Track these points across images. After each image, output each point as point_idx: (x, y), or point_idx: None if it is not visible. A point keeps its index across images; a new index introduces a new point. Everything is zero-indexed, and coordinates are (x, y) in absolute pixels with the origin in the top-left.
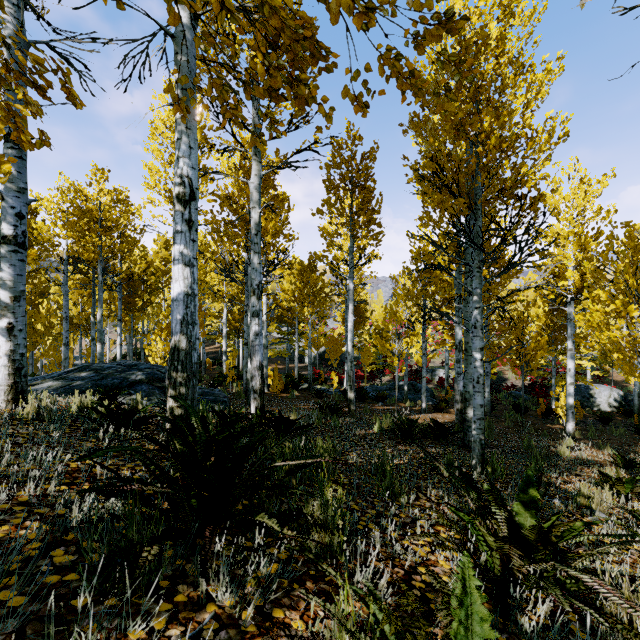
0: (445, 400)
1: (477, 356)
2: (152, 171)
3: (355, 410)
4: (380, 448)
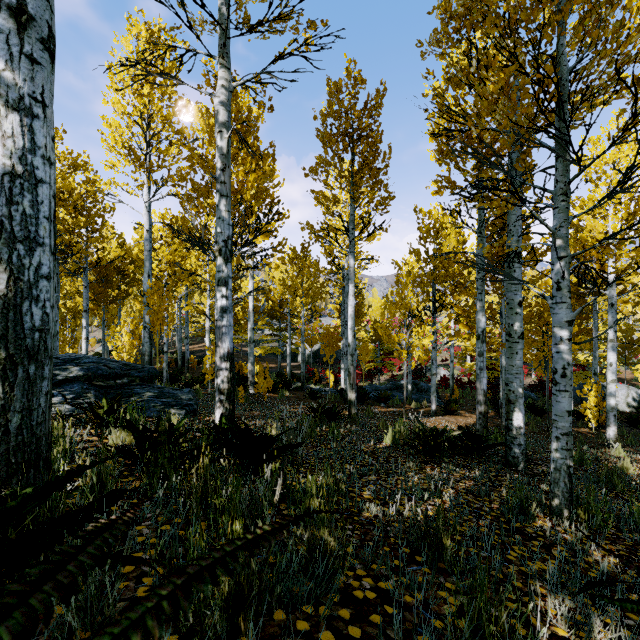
0: (454, 400)
1: (563, 334)
2: (111, 126)
3: (356, 414)
4: (403, 476)
